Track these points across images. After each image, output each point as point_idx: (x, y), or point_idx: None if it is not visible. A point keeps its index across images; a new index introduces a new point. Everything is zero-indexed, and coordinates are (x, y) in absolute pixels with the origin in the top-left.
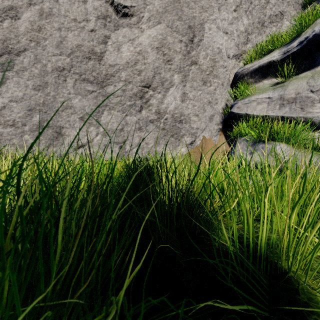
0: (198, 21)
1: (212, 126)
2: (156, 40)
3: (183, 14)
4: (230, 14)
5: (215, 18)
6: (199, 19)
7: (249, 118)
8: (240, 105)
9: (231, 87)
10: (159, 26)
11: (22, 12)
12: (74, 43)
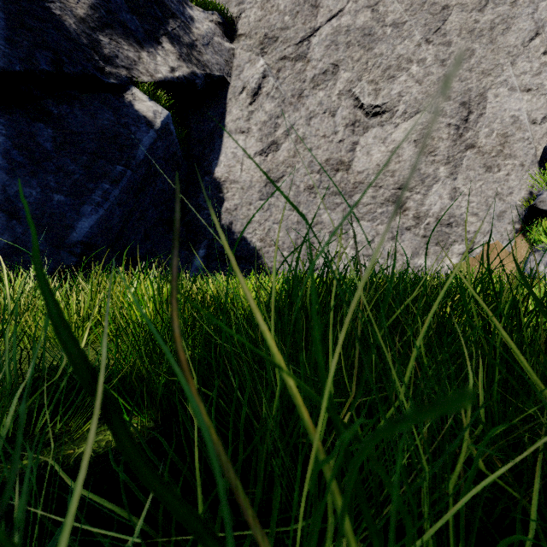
0: (475, 92)
1: (502, 227)
2: (414, 133)
3: (451, 92)
4: (535, 61)
5: (506, 78)
6: (478, 89)
7: (546, 221)
8: (545, 197)
9: (540, 165)
10: (418, 115)
11: (281, 144)
12: (323, 158)
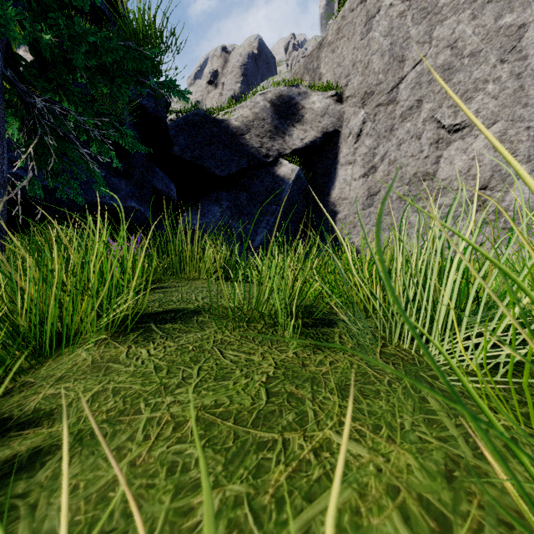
0: None
1: None
2: None
3: (529, 99)
4: None
5: None
6: None
7: None
8: None
9: None
10: (495, 125)
11: (378, 167)
12: (411, 173)
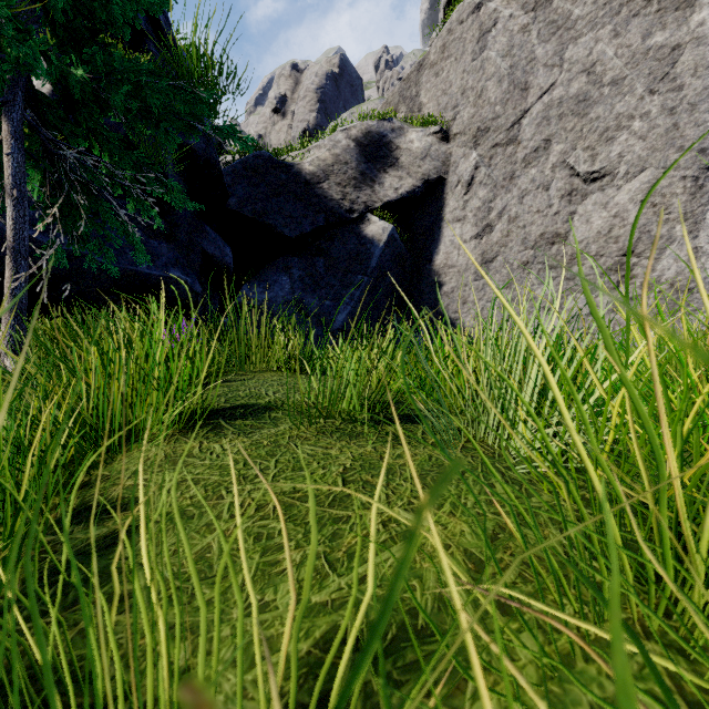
0: None
1: None
2: (640, 193)
3: (684, 141)
4: None
5: None
6: None
7: None
8: None
9: None
10: (643, 174)
11: (494, 225)
12: (537, 234)
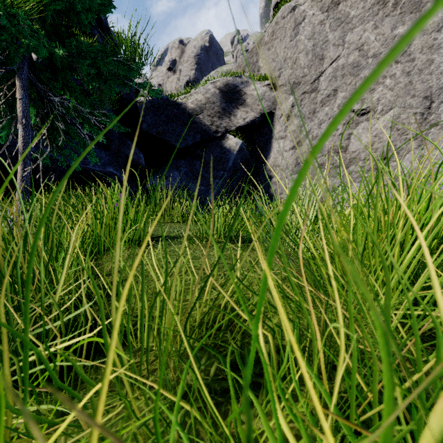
0: (436, 88)
1: None
2: (390, 122)
3: (416, 91)
4: None
5: None
6: (438, 85)
7: None
8: None
9: None
10: (392, 111)
11: (304, 141)
12: (329, 146)
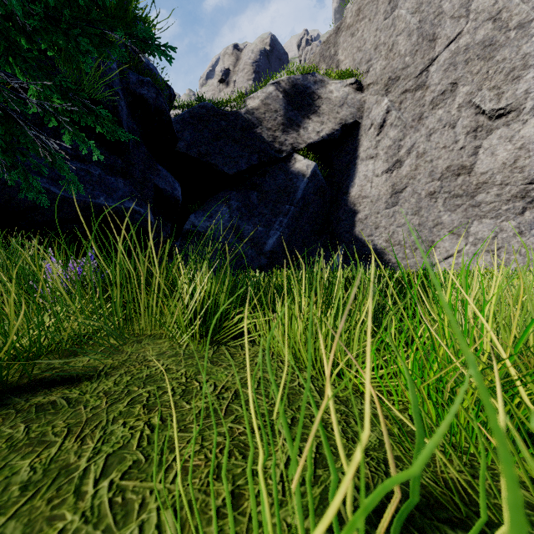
0: None
1: None
2: None
3: None
4: None
5: None
6: None
7: None
8: None
9: None
10: None
11: (404, 161)
12: (443, 167)
